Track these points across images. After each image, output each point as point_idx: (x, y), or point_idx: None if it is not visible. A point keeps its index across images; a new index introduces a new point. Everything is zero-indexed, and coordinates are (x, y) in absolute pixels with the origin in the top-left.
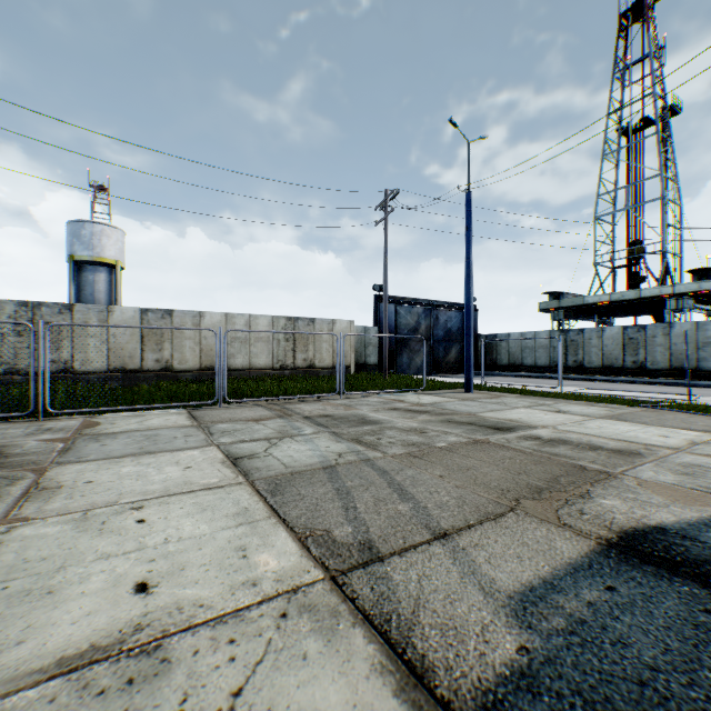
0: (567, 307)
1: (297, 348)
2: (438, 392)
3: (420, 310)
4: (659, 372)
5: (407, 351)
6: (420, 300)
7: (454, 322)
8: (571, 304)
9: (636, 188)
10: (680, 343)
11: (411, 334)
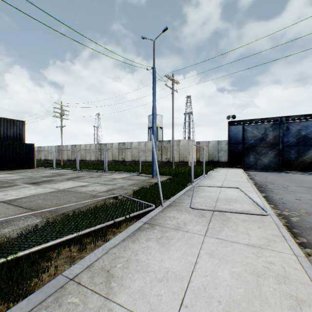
0: None
1: (162, 153)
2: (145, 175)
3: (267, 125)
4: None
5: (253, 154)
6: (269, 118)
7: (311, 130)
8: None
9: None
10: None
11: (257, 143)
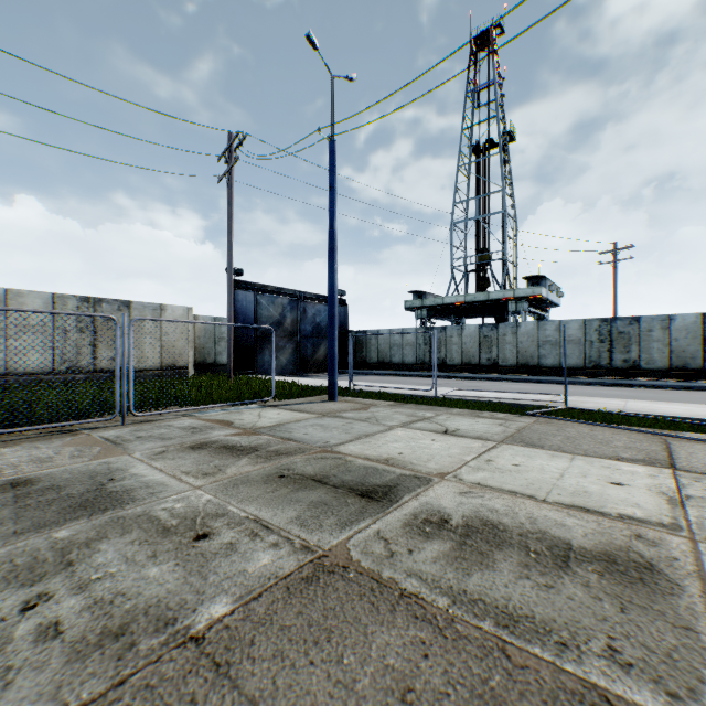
0: (429, 306)
1: (100, 342)
2: (292, 402)
3: (285, 301)
4: (509, 369)
5: (269, 348)
6: (285, 290)
7: (324, 317)
8: (433, 304)
9: (483, 202)
10: (526, 342)
11: (275, 329)
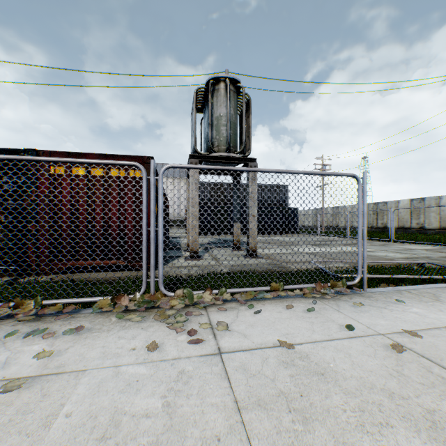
0: None
1: None
2: None
3: None
4: None
5: None
6: None
7: None
8: None
9: None
10: None
11: None
